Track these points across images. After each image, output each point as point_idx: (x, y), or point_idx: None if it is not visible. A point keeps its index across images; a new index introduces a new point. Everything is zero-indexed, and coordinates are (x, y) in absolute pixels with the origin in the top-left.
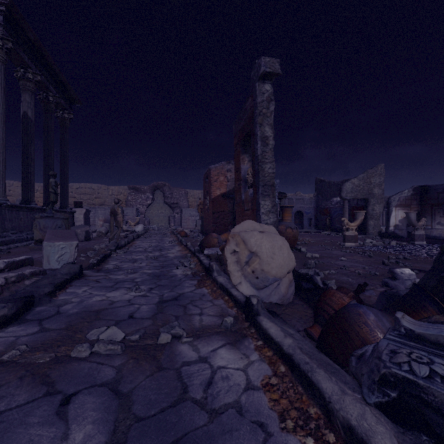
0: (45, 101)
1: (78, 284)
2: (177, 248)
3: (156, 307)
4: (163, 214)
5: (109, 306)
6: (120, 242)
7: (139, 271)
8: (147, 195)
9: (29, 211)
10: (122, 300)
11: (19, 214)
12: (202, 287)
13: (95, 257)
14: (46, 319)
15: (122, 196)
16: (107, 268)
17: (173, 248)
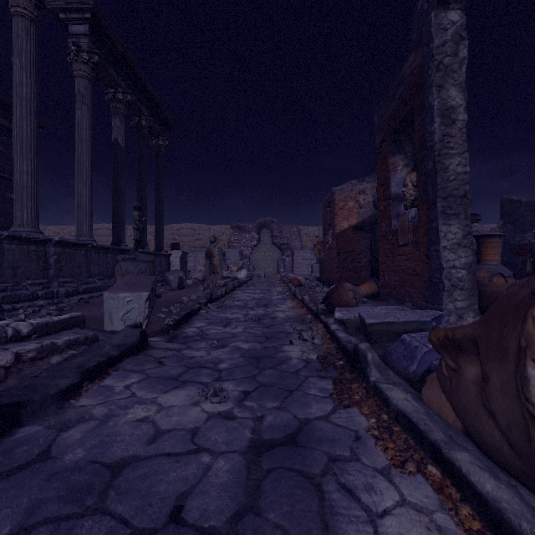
0: (138, 127)
1: (129, 365)
2: (289, 304)
3: (245, 472)
4: (270, 257)
5: (146, 448)
6: (215, 292)
7: (229, 344)
8: (252, 235)
9: (119, 254)
10: (180, 424)
11: (107, 257)
12: (349, 405)
13: (177, 313)
14: (6, 477)
15: (224, 237)
16: (185, 335)
17: (283, 303)
